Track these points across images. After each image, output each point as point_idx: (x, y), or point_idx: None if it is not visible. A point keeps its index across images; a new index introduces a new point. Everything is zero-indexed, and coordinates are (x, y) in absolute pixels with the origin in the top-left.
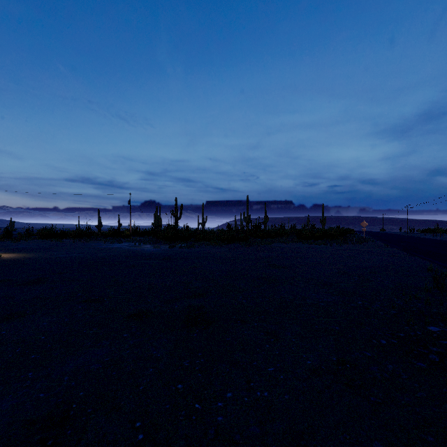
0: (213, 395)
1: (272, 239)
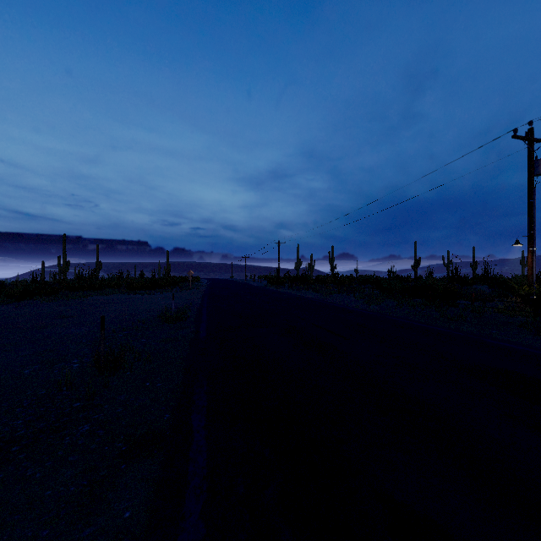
0: None
1: (95, 292)
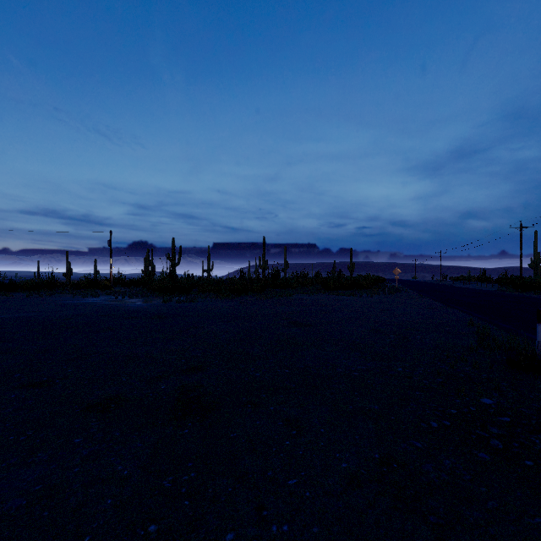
0: (204, 540)
1: (293, 290)
